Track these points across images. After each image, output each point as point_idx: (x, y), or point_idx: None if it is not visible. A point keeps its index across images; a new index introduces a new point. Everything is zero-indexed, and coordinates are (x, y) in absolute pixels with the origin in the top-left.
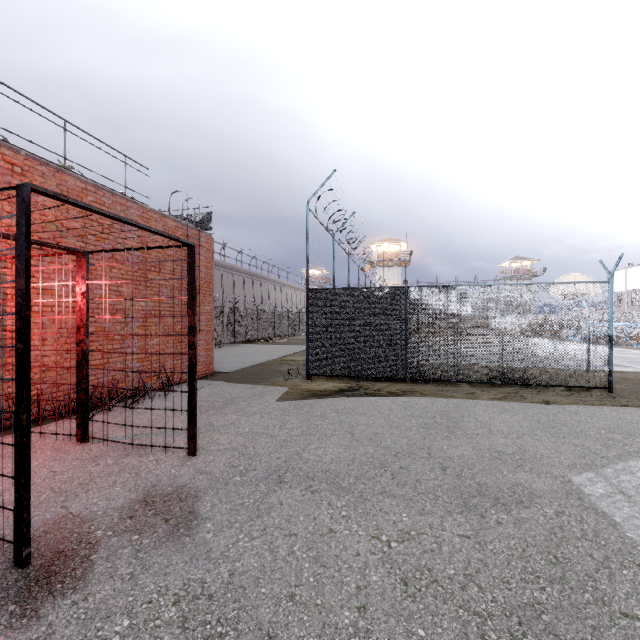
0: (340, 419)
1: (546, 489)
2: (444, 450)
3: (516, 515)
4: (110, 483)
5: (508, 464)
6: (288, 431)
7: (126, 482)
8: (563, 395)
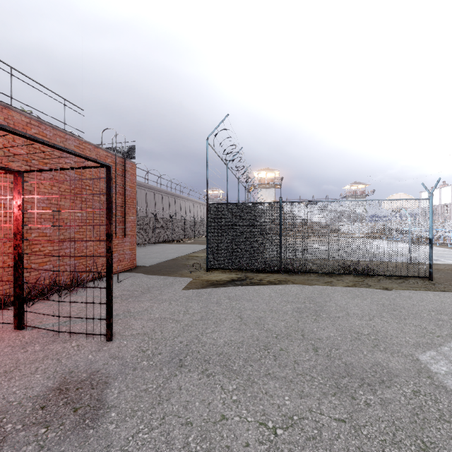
0: (231, 305)
1: (401, 368)
2: (314, 332)
3: (381, 395)
4: (32, 370)
5: (366, 344)
6: (190, 316)
7: (47, 369)
8: (397, 283)
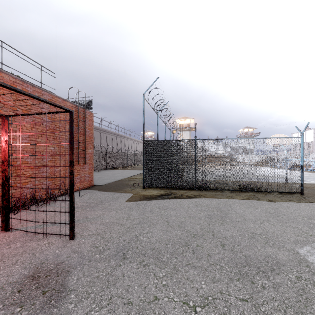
0: (161, 213)
1: (286, 259)
2: (221, 232)
3: (273, 280)
4: (13, 262)
5: (259, 241)
6: (131, 221)
7: (24, 261)
8: (278, 197)
